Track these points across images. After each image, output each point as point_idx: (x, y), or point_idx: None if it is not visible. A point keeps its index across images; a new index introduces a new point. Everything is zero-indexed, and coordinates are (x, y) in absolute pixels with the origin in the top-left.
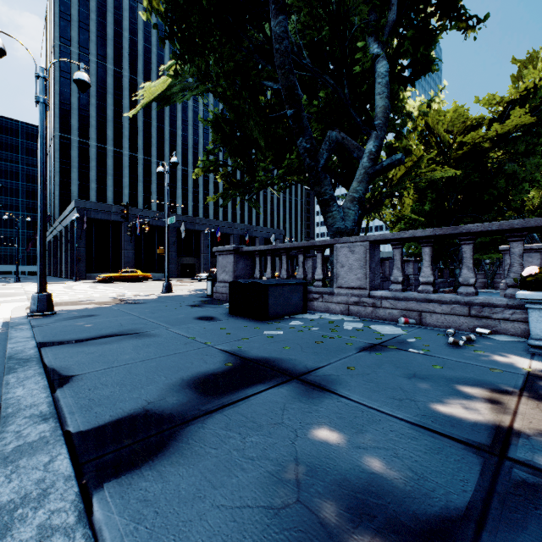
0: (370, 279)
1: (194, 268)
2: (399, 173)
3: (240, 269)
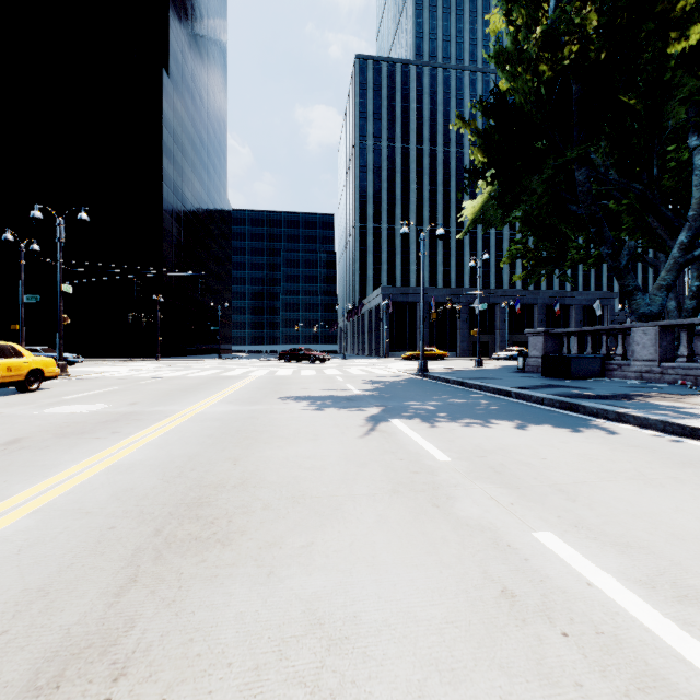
0: (660, 354)
1: (487, 347)
2: None
3: (549, 347)
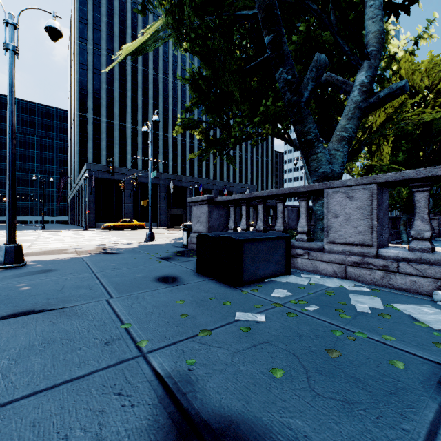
0: (378, 234)
1: (181, 218)
2: (378, 120)
3: (214, 220)
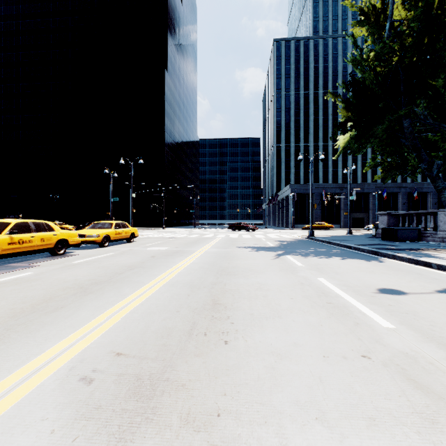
0: None
1: (363, 221)
2: None
3: (391, 223)
